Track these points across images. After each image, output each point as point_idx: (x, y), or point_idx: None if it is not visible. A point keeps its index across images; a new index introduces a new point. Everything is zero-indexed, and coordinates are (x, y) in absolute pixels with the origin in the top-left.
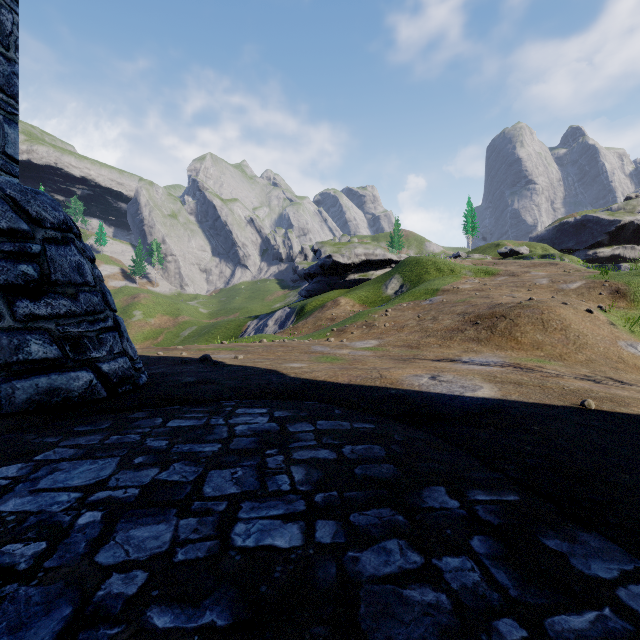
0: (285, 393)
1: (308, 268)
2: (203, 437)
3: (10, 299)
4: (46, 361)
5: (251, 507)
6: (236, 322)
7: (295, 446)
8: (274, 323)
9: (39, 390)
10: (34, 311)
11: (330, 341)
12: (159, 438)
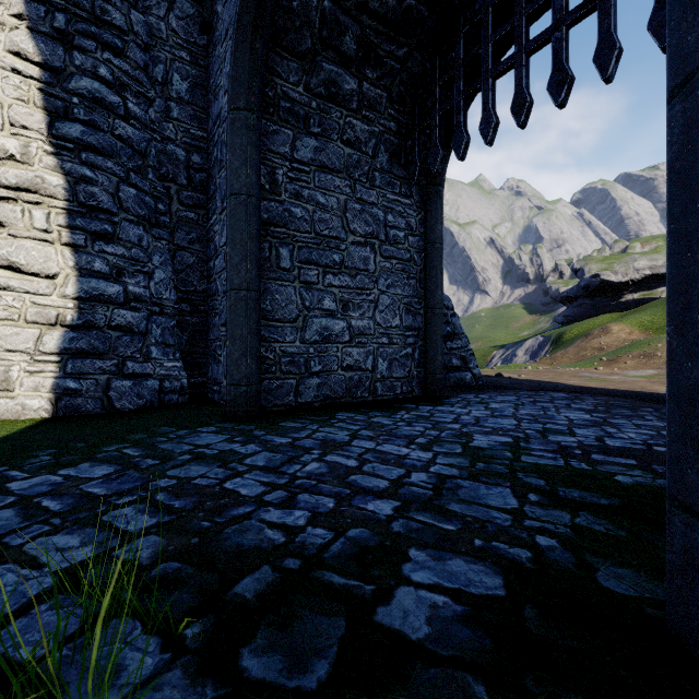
0: (570, 390)
1: (566, 291)
2: (540, 396)
3: (445, 342)
4: (457, 367)
5: (574, 405)
6: (480, 352)
7: (584, 400)
8: (524, 353)
9: (456, 378)
10: (452, 346)
11: (598, 370)
12: (522, 395)
